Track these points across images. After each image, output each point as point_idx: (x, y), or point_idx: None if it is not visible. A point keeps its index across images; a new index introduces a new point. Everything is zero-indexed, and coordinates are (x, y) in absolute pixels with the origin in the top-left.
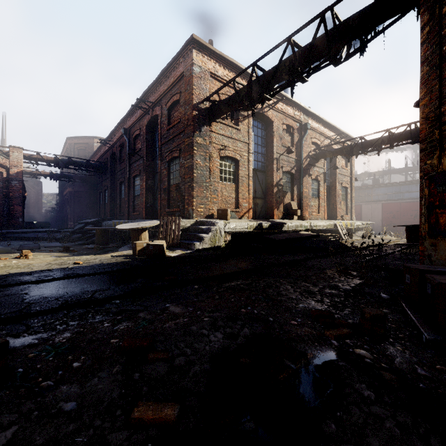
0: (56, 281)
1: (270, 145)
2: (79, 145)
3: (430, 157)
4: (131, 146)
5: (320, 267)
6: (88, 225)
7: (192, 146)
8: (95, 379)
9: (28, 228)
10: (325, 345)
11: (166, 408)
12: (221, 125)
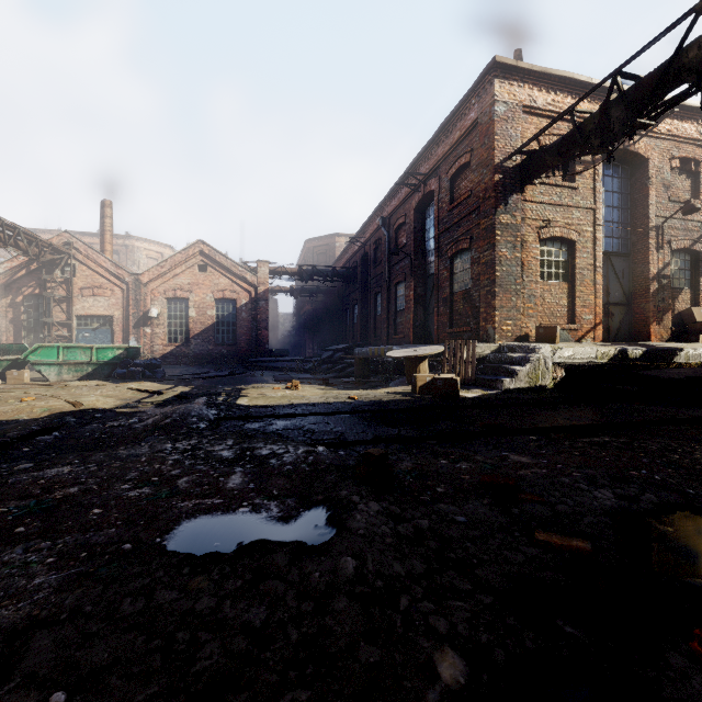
0: (346, 415)
1: (641, 205)
2: (318, 248)
3: None
4: (391, 242)
5: None
6: (337, 353)
7: (493, 230)
8: (470, 504)
9: (273, 357)
10: None
11: (574, 541)
12: (541, 187)
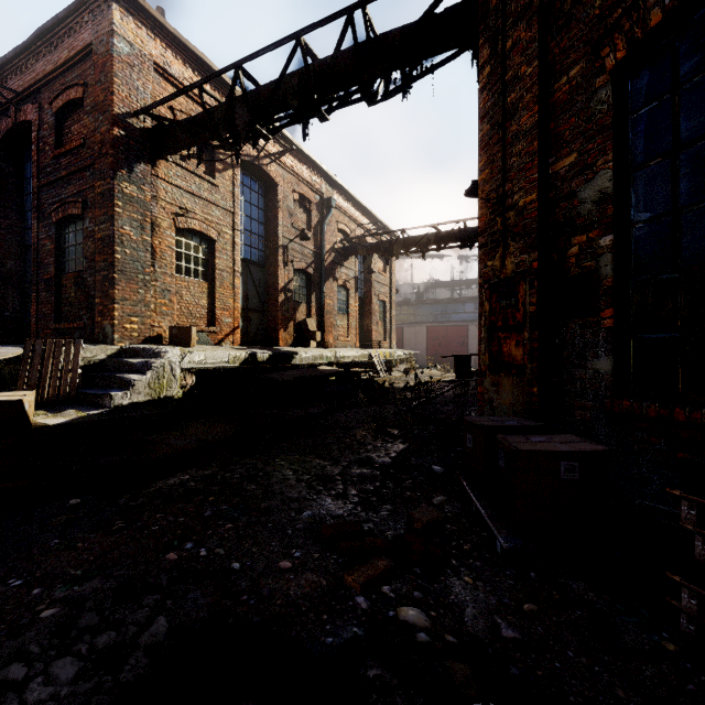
0: None
1: (273, 223)
2: None
3: (491, 257)
4: None
5: (347, 426)
6: None
7: (112, 198)
8: None
9: None
10: (342, 614)
11: None
12: (178, 168)
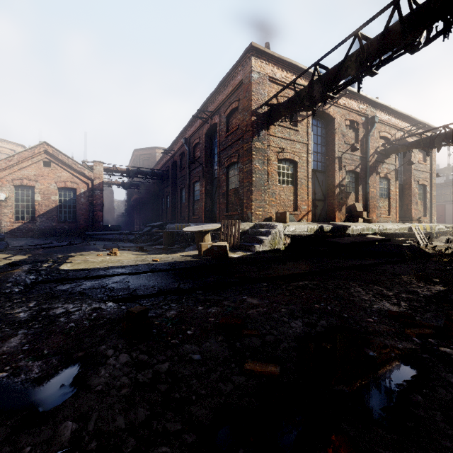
0: (145, 274)
1: (331, 144)
2: (143, 156)
3: None
4: (191, 154)
5: (394, 273)
6: (154, 228)
7: (251, 151)
8: (207, 343)
9: (107, 231)
10: (405, 341)
11: (270, 366)
12: (279, 127)
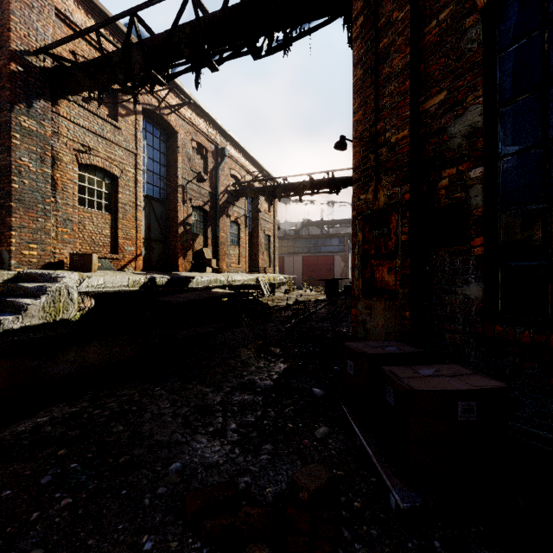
0: None
1: (173, 166)
2: None
3: (364, 191)
4: None
5: (233, 345)
6: None
7: (8, 130)
8: None
9: None
10: None
11: None
12: (81, 109)
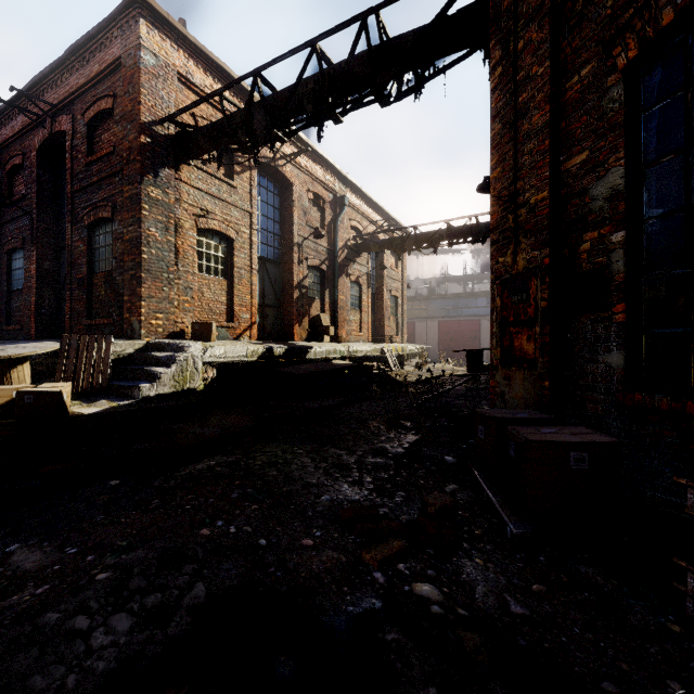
0: None
1: (288, 222)
2: None
3: (503, 253)
4: (1, 188)
5: (361, 418)
6: None
7: (139, 202)
8: None
9: None
10: (361, 587)
11: None
12: (199, 172)
